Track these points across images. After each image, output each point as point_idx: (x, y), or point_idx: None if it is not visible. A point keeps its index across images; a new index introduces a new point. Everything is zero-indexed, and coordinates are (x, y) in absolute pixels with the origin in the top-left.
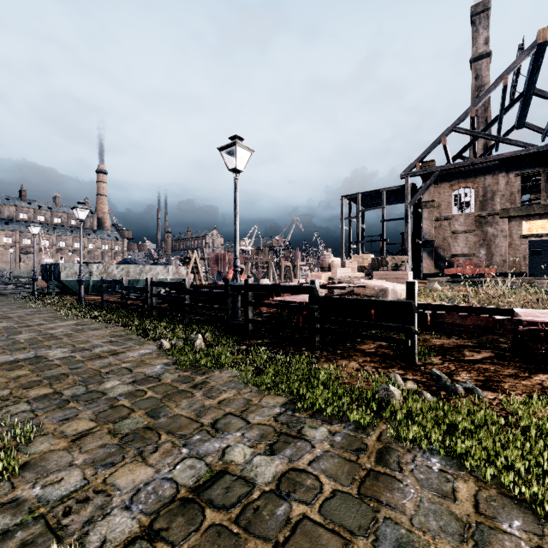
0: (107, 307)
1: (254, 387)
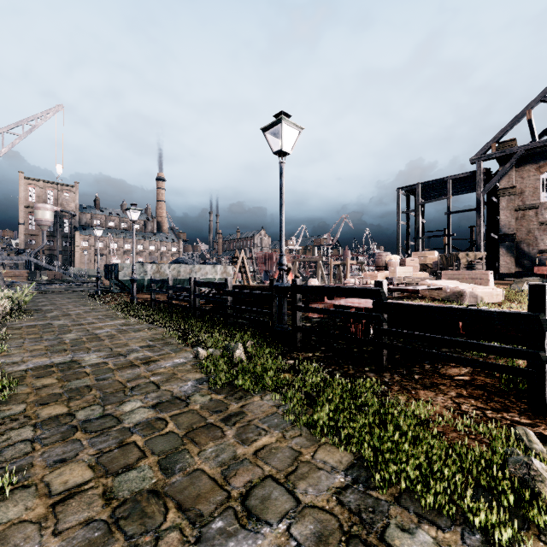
0: (155, 307)
1: (305, 428)
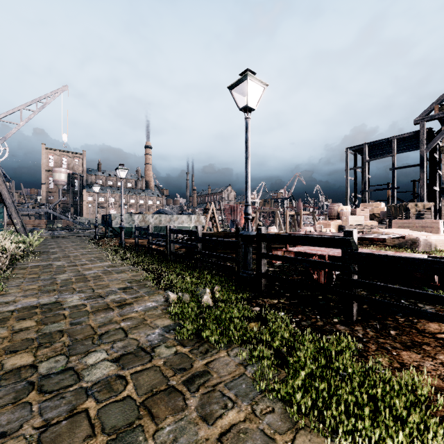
0: (139, 250)
1: (277, 399)
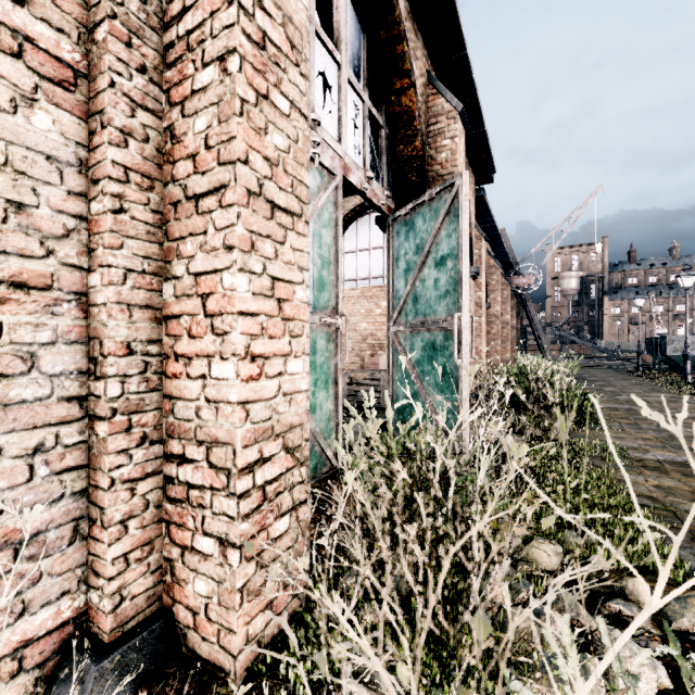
0: None
1: None
